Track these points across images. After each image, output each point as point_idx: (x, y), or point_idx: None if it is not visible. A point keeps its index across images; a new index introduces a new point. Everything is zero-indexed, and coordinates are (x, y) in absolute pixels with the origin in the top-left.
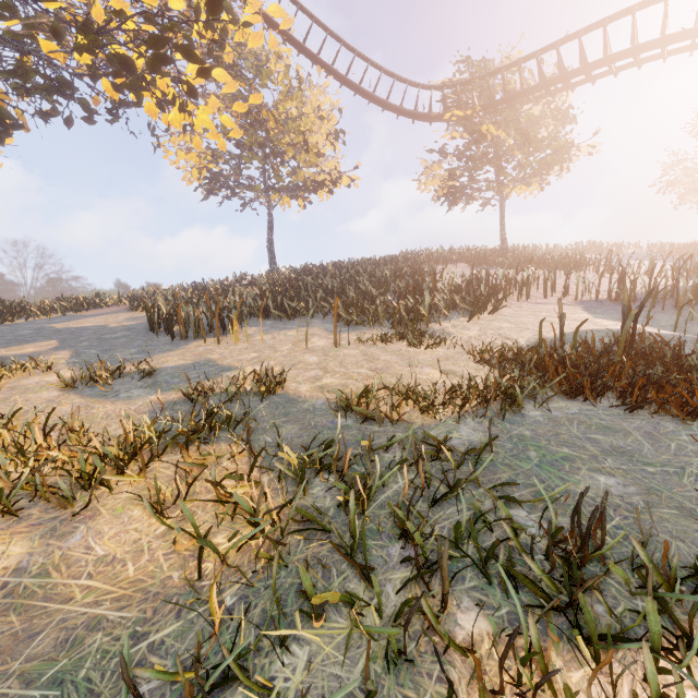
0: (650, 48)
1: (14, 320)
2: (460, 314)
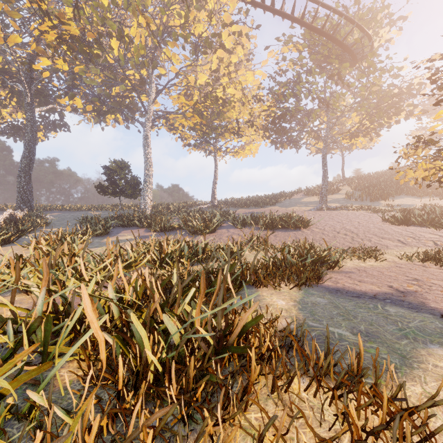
0: None
1: (279, 200)
2: None
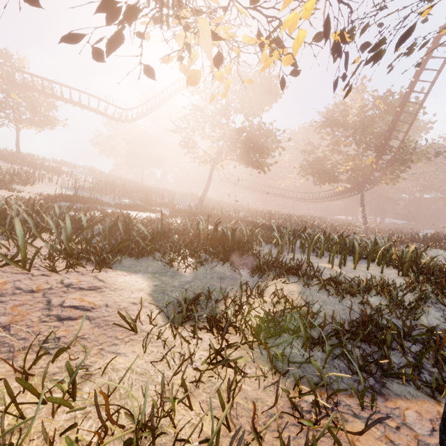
0: (85, 107)
1: None
2: (16, 184)
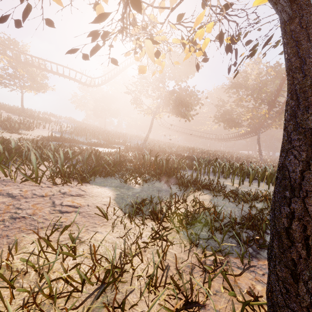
0: (67, 77)
1: None
2: (22, 130)
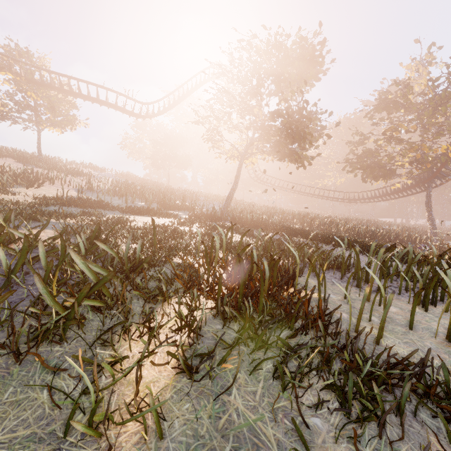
0: (103, 103)
1: None
2: (21, 186)
